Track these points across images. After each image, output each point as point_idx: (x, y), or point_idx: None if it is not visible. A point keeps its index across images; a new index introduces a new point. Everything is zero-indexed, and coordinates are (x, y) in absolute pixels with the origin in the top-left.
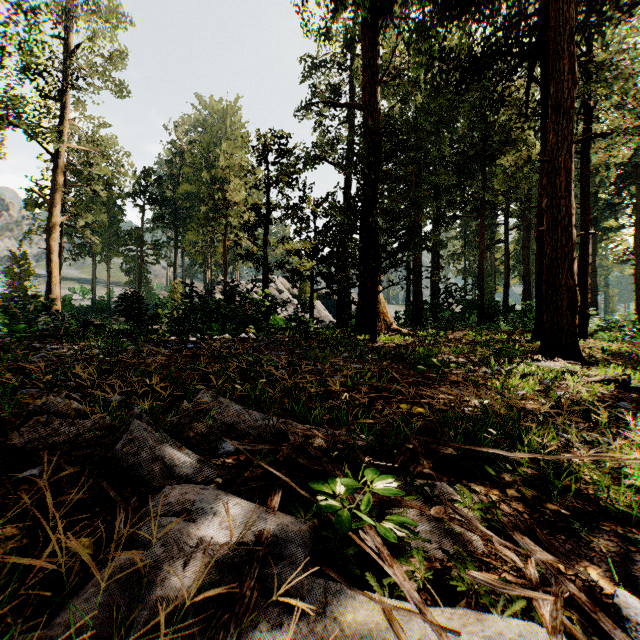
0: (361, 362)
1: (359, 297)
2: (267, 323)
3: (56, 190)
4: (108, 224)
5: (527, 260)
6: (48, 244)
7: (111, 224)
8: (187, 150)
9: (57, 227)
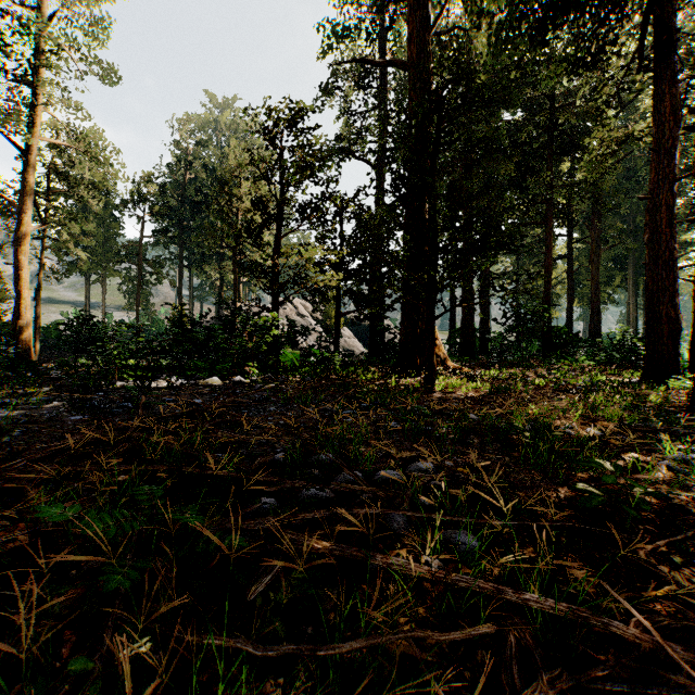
0: (427, 446)
1: (402, 323)
2: (275, 359)
3: (27, 193)
4: (103, 238)
5: (596, 278)
6: (17, 258)
7: (107, 239)
8: (195, 154)
9: (28, 238)
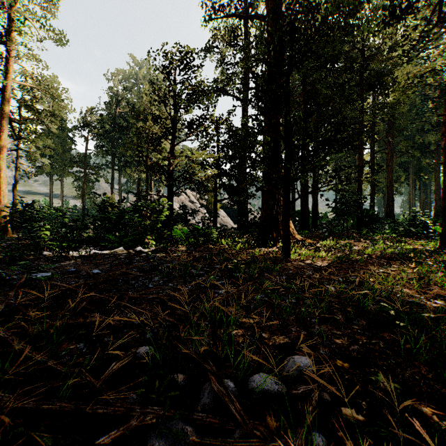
0: (297, 326)
1: (262, 207)
2: (169, 233)
3: (5, 118)
4: (62, 151)
5: (391, 177)
6: None
7: (64, 151)
8: (122, 96)
9: (6, 149)
